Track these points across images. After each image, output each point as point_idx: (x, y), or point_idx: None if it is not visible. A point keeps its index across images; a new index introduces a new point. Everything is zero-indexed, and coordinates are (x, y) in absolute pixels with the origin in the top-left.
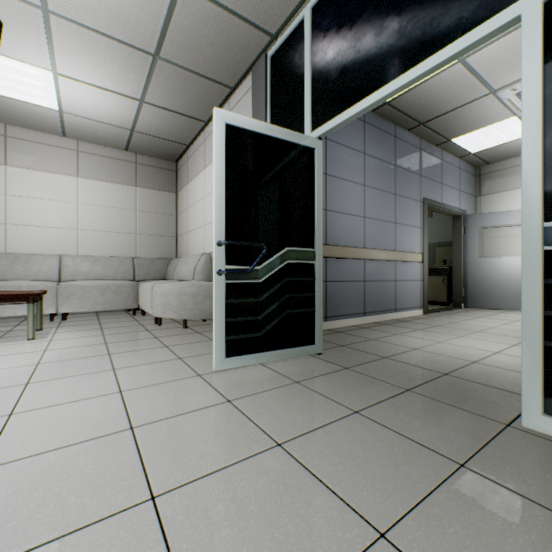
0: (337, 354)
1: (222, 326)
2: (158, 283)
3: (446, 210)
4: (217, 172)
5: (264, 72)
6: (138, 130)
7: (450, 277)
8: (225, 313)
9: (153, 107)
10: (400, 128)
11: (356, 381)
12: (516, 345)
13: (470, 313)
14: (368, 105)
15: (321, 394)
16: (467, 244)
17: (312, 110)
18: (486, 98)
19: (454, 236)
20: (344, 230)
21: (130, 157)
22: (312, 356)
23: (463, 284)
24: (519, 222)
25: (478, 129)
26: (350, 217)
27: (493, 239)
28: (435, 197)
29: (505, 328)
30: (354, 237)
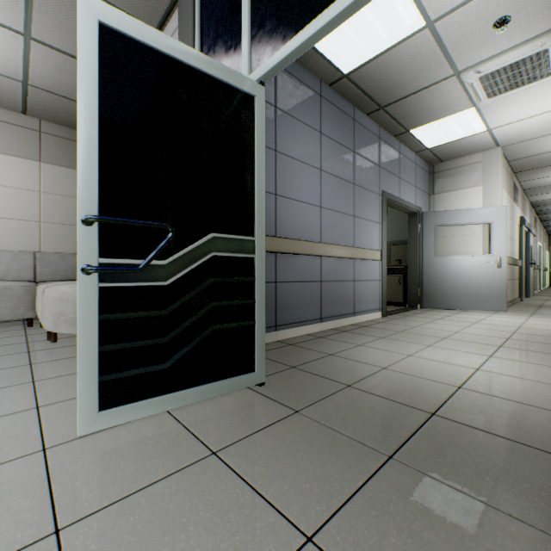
0: (286, 382)
1: (92, 359)
2: (55, 285)
3: (403, 206)
4: (83, 101)
5: (192, 3)
6: (34, 84)
7: (406, 276)
8: (101, 337)
9: (46, 48)
10: (359, 110)
11: (310, 442)
12: (492, 356)
13: (428, 314)
14: (328, 21)
15: (249, 485)
16: (423, 242)
17: (252, 45)
18: (449, 81)
19: (410, 234)
20: (298, 221)
21: (31, 123)
22: (250, 390)
23: (419, 283)
24: (472, 221)
25: (437, 120)
26: (305, 206)
27: (446, 238)
28: (393, 191)
29: (469, 332)
30: (309, 230)
